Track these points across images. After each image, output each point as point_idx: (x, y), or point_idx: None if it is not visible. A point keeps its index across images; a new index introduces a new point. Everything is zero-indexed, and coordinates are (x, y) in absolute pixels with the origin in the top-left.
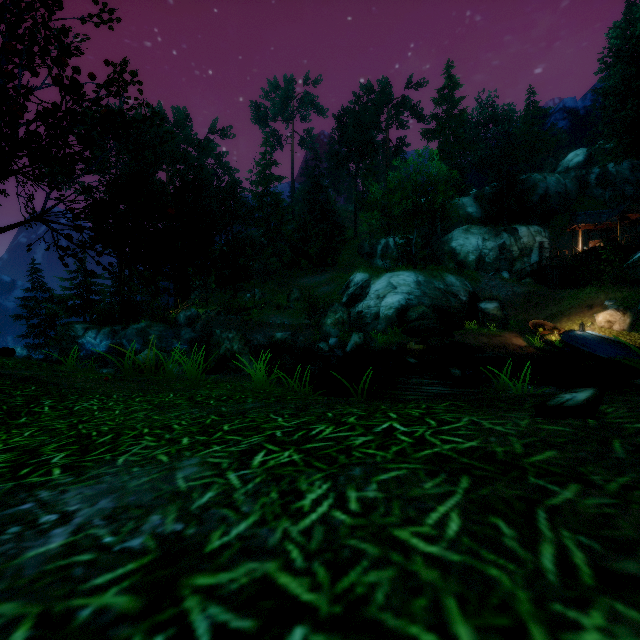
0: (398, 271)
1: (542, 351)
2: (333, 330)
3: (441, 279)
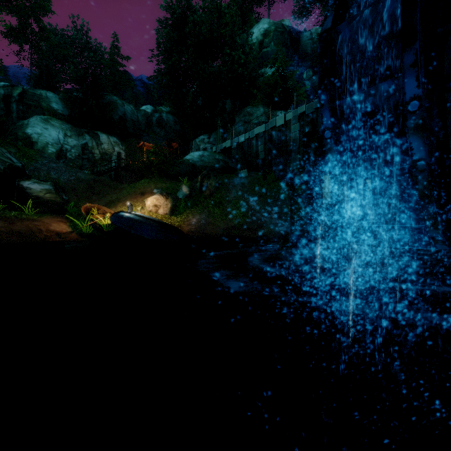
0: None
1: (87, 237)
2: None
3: None
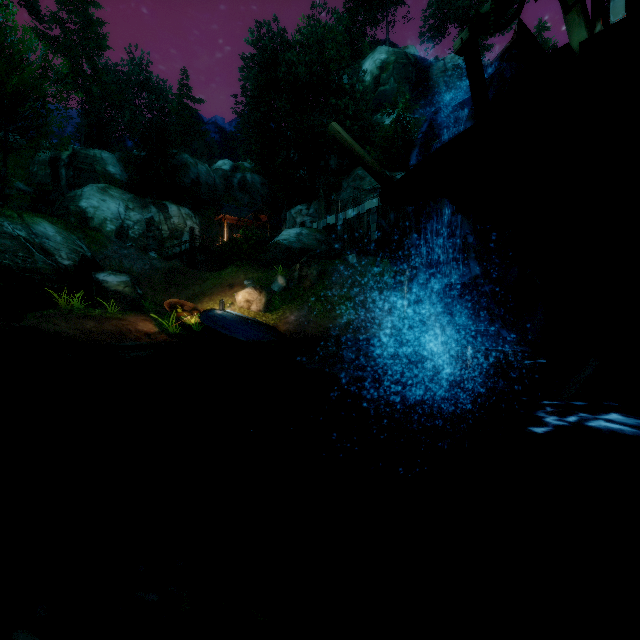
0: None
1: (177, 338)
2: None
3: (22, 223)
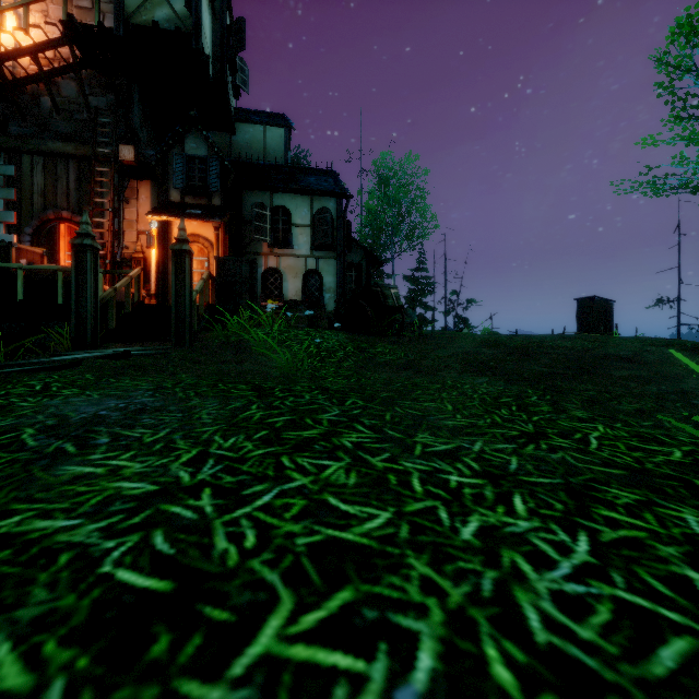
0: None
1: None
2: None
3: None
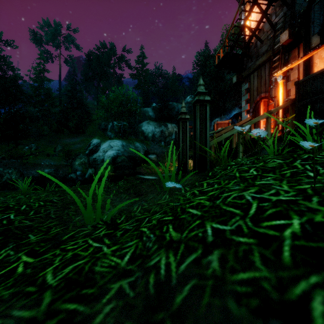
0: (114, 139)
1: None
2: (79, 167)
3: (133, 144)
